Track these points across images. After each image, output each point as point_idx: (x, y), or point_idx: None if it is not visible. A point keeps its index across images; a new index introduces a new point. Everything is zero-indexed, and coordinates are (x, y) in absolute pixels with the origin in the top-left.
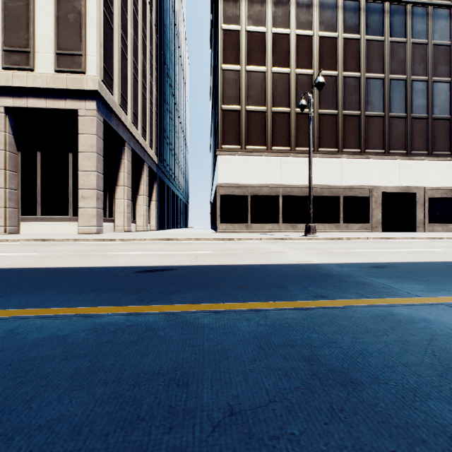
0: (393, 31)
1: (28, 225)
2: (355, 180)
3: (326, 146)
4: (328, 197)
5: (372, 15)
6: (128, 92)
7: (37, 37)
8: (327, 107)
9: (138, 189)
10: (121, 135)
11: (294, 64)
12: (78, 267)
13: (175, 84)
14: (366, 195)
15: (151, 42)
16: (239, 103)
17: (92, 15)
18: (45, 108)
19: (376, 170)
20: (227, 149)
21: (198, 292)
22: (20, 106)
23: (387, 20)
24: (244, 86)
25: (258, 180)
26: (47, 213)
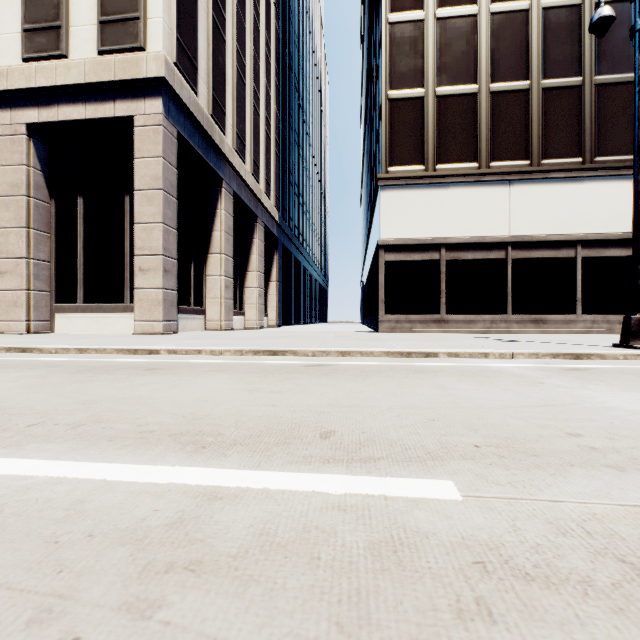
0: None
1: (65, 319)
2: None
3: (613, 151)
4: (618, 259)
5: None
6: (227, 99)
7: (72, 1)
8: (615, 69)
9: (247, 262)
10: (215, 168)
11: None
12: None
13: (307, 106)
14: None
15: (268, 28)
16: (422, 83)
17: None
18: (84, 119)
19: None
20: (399, 173)
21: None
22: (47, 121)
23: None
24: (432, 49)
25: (462, 230)
26: (93, 299)
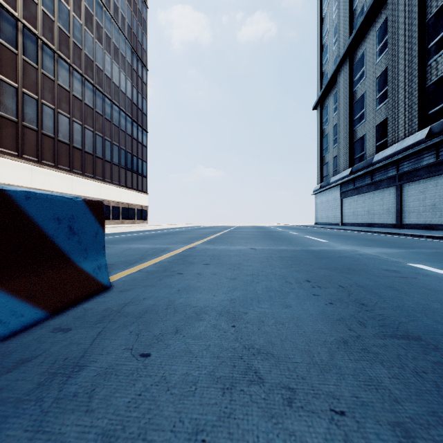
0: (26, 52)
1: None
2: None
3: None
4: None
5: (6, 23)
6: None
7: None
8: None
9: None
10: None
11: None
12: None
13: None
14: None
15: None
16: None
17: None
18: None
19: (9, 169)
20: None
21: None
22: None
23: (21, 39)
24: None
25: None
26: None
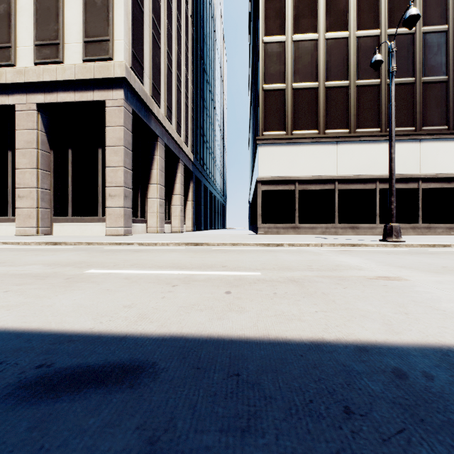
0: None
1: (60, 226)
2: (440, 166)
3: (398, 125)
4: (401, 190)
5: None
6: (161, 84)
7: (66, 28)
8: (399, 75)
9: (173, 188)
10: (153, 129)
11: (355, 25)
12: None
13: (212, 81)
14: None
15: (186, 33)
16: (284, 80)
17: None
18: (74, 101)
19: None
20: (270, 136)
21: None
22: (50, 102)
23: None
24: (290, 59)
25: (308, 171)
26: (78, 213)
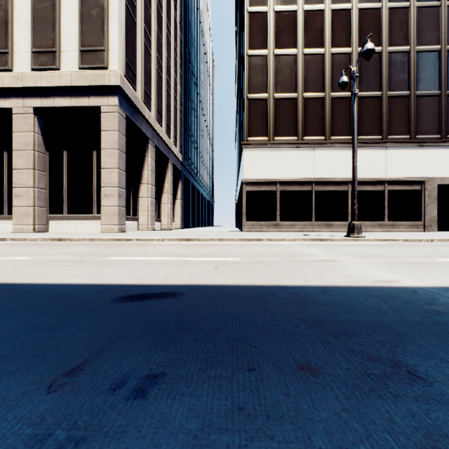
0: None
1: (56, 224)
2: (403, 171)
3: (367, 133)
4: (370, 191)
5: None
6: (151, 89)
7: (62, 36)
8: (368, 89)
9: (162, 187)
10: (145, 132)
11: (329, 43)
12: (45, 284)
13: (200, 82)
14: (417, 189)
15: (175, 38)
16: (267, 91)
17: (114, 9)
18: (70, 106)
19: (429, 159)
20: (254, 141)
21: (207, 388)
22: (47, 106)
23: None
24: (272, 72)
25: (288, 174)
26: (73, 212)
